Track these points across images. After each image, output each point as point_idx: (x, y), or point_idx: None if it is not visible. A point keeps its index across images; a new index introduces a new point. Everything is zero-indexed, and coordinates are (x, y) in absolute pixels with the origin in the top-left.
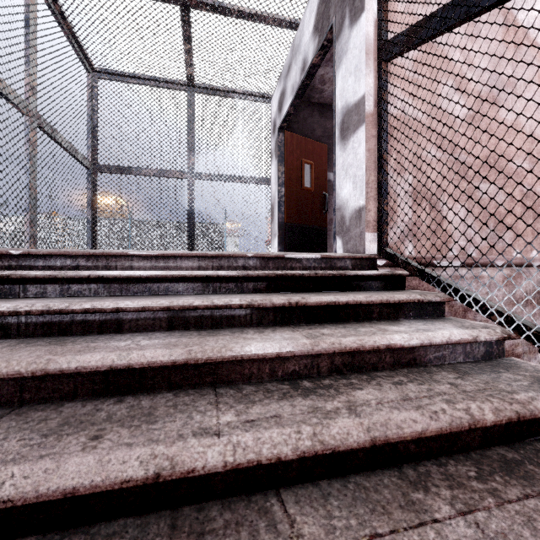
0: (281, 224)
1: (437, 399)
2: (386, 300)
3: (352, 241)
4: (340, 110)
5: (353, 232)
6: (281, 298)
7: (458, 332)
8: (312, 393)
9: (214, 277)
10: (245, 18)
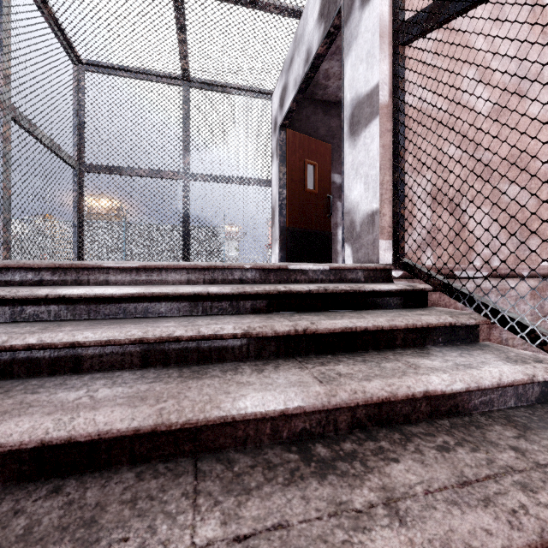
0: (282, 229)
1: (507, 482)
2: (413, 325)
3: (363, 249)
4: (349, 102)
5: (364, 239)
6: (285, 323)
7: (509, 369)
8: (331, 471)
9: (204, 295)
10: (244, 4)
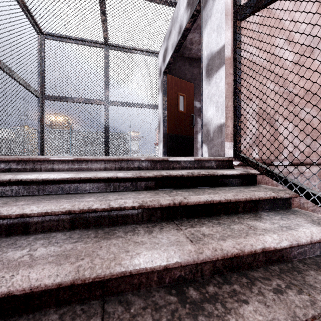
0: (164, 134)
1: None
2: (250, 198)
3: (215, 148)
4: (206, 56)
5: (215, 141)
6: (167, 198)
7: (316, 230)
8: (200, 312)
9: (114, 178)
10: None
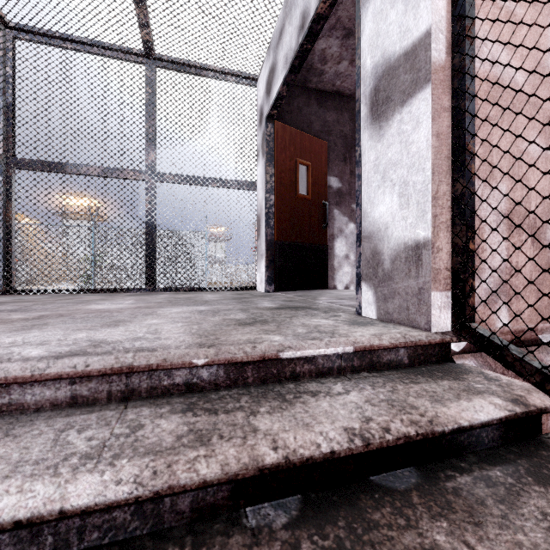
0: (270, 243)
1: None
2: None
3: (397, 300)
4: (370, 70)
5: (399, 283)
6: None
7: None
8: None
9: (48, 519)
10: None
